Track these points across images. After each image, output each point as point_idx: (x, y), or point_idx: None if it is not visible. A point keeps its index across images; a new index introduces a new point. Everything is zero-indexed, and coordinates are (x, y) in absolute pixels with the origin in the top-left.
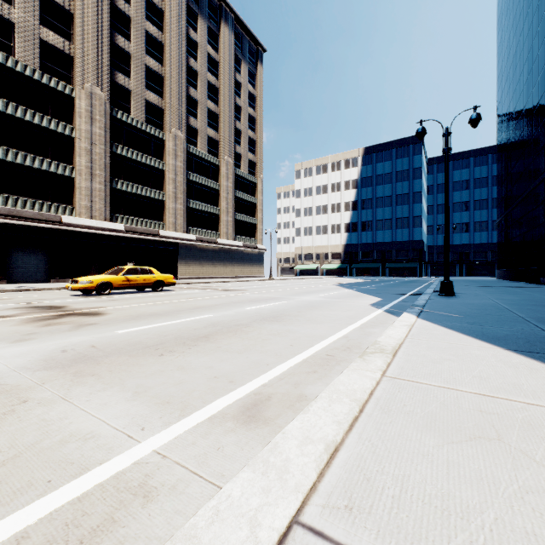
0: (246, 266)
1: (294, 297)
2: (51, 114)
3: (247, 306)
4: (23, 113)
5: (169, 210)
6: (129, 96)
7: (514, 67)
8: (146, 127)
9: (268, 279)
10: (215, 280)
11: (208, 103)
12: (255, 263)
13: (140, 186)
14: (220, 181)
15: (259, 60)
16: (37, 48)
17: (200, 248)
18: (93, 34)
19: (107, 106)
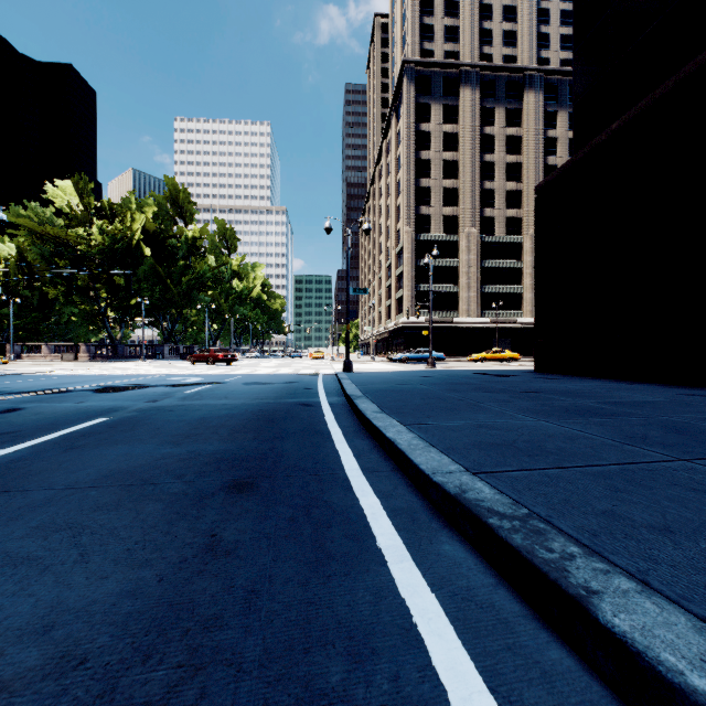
0: None
1: None
2: (510, 258)
3: None
4: (498, 264)
5: None
6: None
7: None
8: None
9: None
10: None
11: None
12: None
13: None
14: None
15: None
16: (504, 224)
17: None
18: (533, 196)
19: None
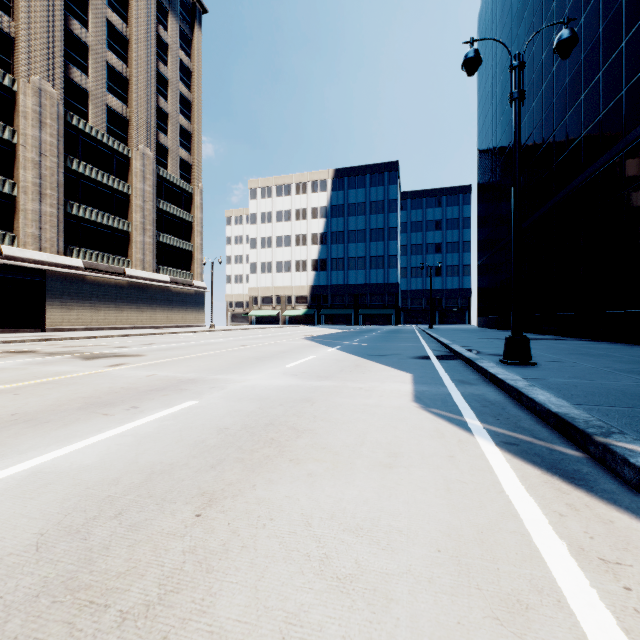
0: (176, 310)
1: (228, 377)
2: None
3: (3, 460)
4: None
5: (27, 214)
6: None
7: (504, 84)
8: None
9: (207, 330)
10: (114, 333)
11: (108, 55)
12: (190, 307)
13: None
14: (130, 181)
15: (196, 20)
16: None
17: (92, 281)
18: None
19: None
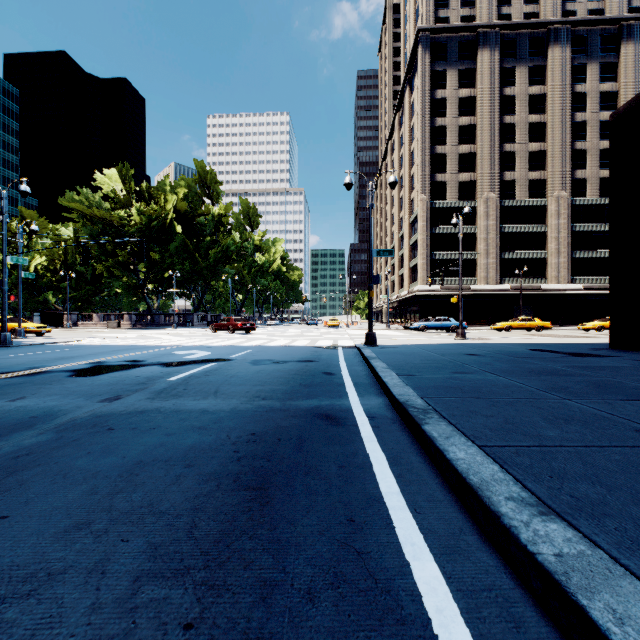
0: None
1: None
2: (533, 222)
3: None
4: (520, 229)
5: None
6: (584, 183)
7: None
8: (600, 200)
9: None
10: None
11: None
12: None
13: (595, 251)
14: None
15: None
16: (526, 187)
17: None
18: (558, 156)
19: (568, 200)
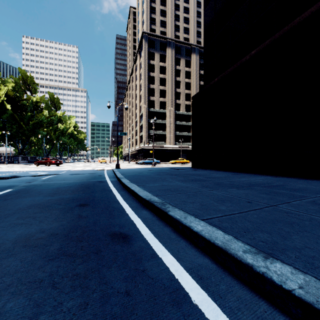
0: None
1: None
2: (186, 121)
3: None
4: (182, 123)
5: None
6: None
7: None
8: None
9: None
10: None
11: None
12: None
13: None
14: None
15: None
16: (184, 107)
17: None
18: None
19: None
